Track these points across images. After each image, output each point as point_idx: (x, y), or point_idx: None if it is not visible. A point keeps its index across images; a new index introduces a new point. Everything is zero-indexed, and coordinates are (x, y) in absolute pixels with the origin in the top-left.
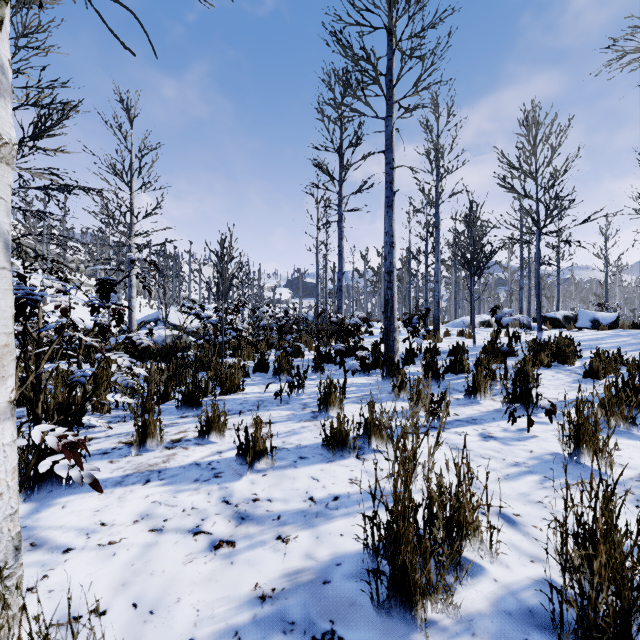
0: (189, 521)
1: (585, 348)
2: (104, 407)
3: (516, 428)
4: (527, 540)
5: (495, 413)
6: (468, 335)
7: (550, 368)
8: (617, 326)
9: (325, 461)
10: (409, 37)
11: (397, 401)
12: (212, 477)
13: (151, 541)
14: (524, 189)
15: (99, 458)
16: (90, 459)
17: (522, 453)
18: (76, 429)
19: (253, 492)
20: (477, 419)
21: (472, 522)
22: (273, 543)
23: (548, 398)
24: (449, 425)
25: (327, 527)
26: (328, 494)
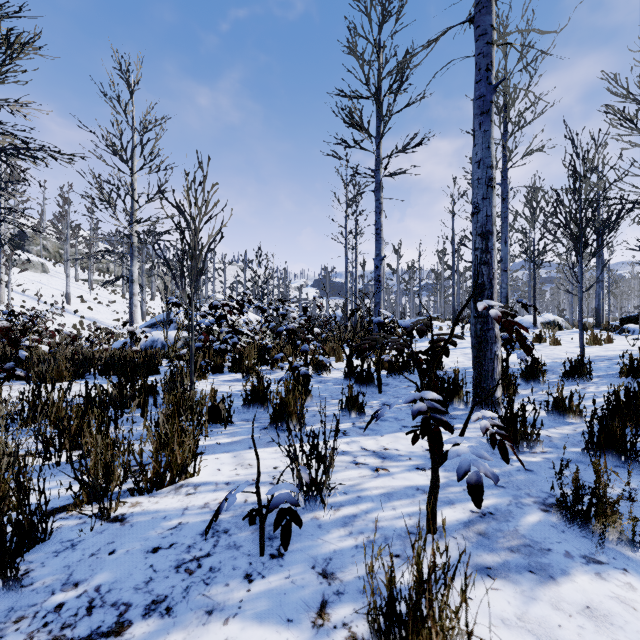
0: None
1: None
2: None
3: None
4: None
5: None
6: (553, 341)
7: None
8: None
9: None
10: None
11: (605, 567)
12: None
13: None
14: None
15: None
16: None
17: None
18: None
19: None
20: None
21: None
22: None
23: None
24: None
25: None
26: None
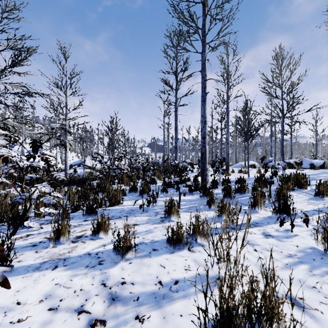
0: (77, 301)
1: (310, 179)
2: (41, 214)
3: (283, 229)
4: (314, 322)
5: (268, 219)
6: (244, 172)
7: (293, 191)
8: (324, 167)
9: (169, 252)
10: (215, 6)
11: (210, 211)
12: (97, 264)
13: (47, 319)
14: (275, 93)
15: (30, 249)
16: (24, 250)
17: (292, 247)
18: (22, 228)
19: (122, 276)
20: (258, 223)
21: (277, 313)
22: (132, 322)
23: (297, 209)
24: (242, 227)
25: (171, 308)
26: (171, 279)
